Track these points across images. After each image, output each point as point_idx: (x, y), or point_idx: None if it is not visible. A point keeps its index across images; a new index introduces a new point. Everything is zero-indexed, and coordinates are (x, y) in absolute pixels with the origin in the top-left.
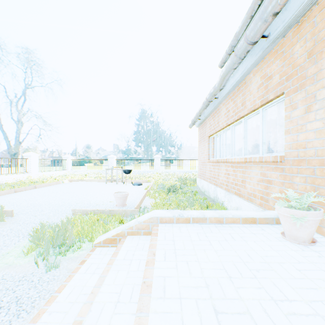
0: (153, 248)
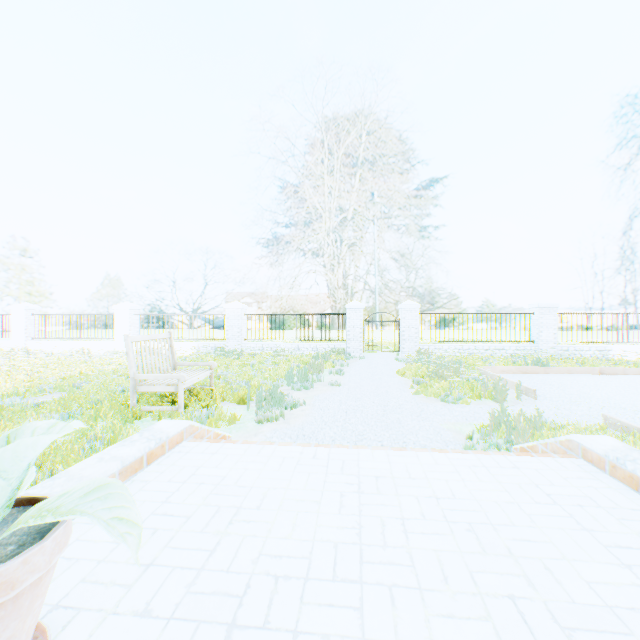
0: (473, 452)
